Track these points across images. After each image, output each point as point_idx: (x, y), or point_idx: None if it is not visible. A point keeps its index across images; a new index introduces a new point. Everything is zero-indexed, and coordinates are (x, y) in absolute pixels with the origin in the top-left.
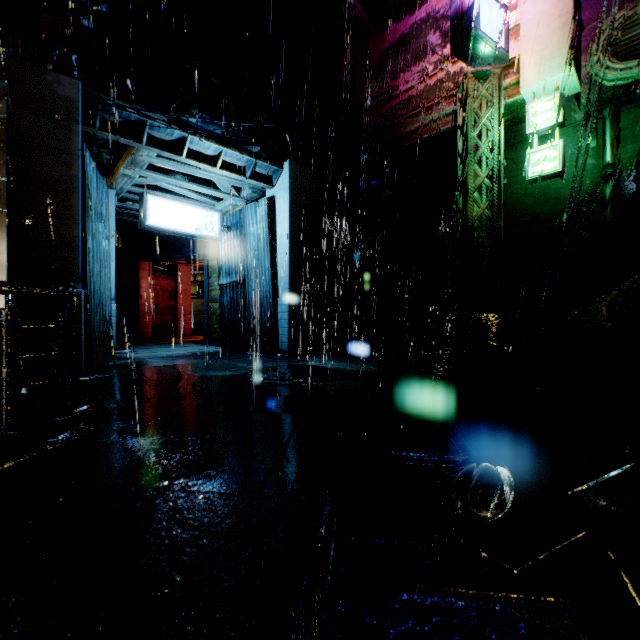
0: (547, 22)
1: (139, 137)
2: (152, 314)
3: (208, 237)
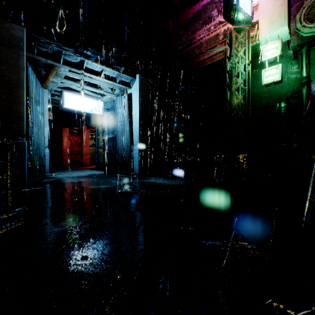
0: (273, 2)
1: (58, 60)
2: (69, 154)
3: (97, 114)
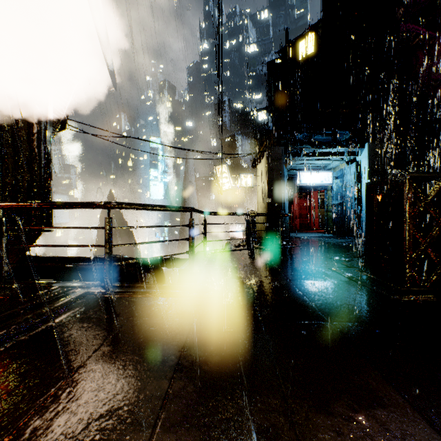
0: None
1: (299, 154)
2: (298, 218)
3: (326, 184)
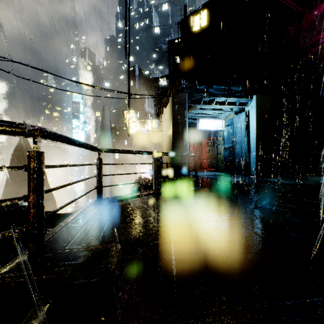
0: None
1: (199, 102)
2: (193, 159)
3: (220, 130)
